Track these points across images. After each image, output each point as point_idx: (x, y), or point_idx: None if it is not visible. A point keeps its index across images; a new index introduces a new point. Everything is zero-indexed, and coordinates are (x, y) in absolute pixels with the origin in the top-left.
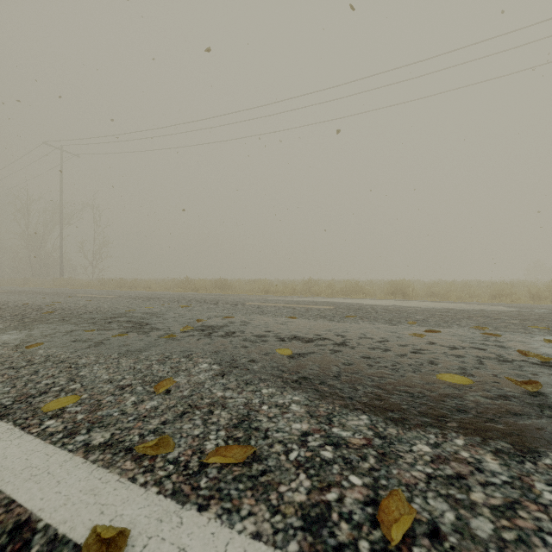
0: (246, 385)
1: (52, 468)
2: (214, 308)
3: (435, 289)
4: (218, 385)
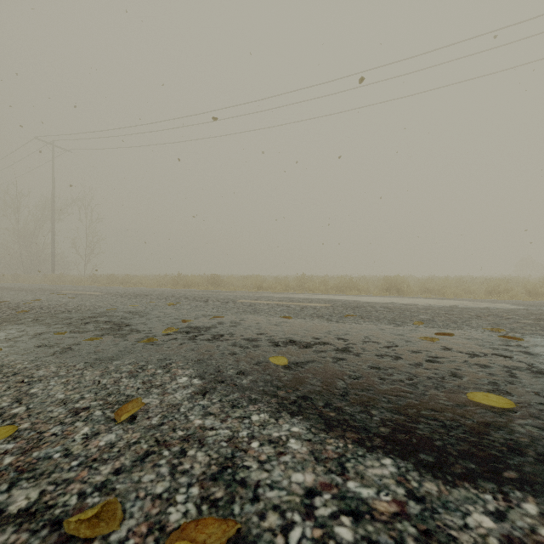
0: (232, 408)
1: None
2: (203, 306)
3: (429, 285)
4: (197, 408)
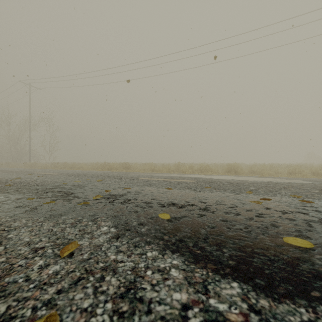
0: (134, 247)
1: None
2: (118, 181)
3: (254, 169)
4: (113, 247)
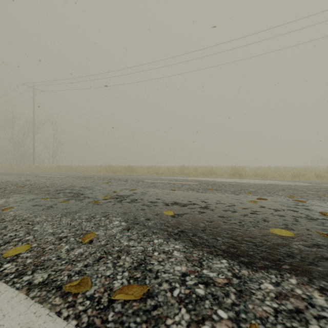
0: (143, 236)
1: (1, 304)
2: (124, 184)
3: (258, 172)
4: (125, 236)
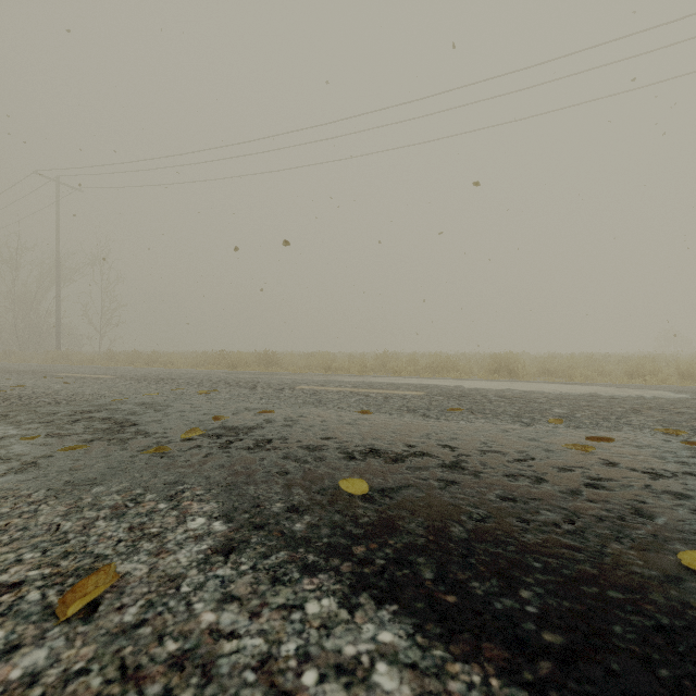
0: (272, 584)
1: None
2: (248, 395)
3: (550, 365)
4: (211, 584)
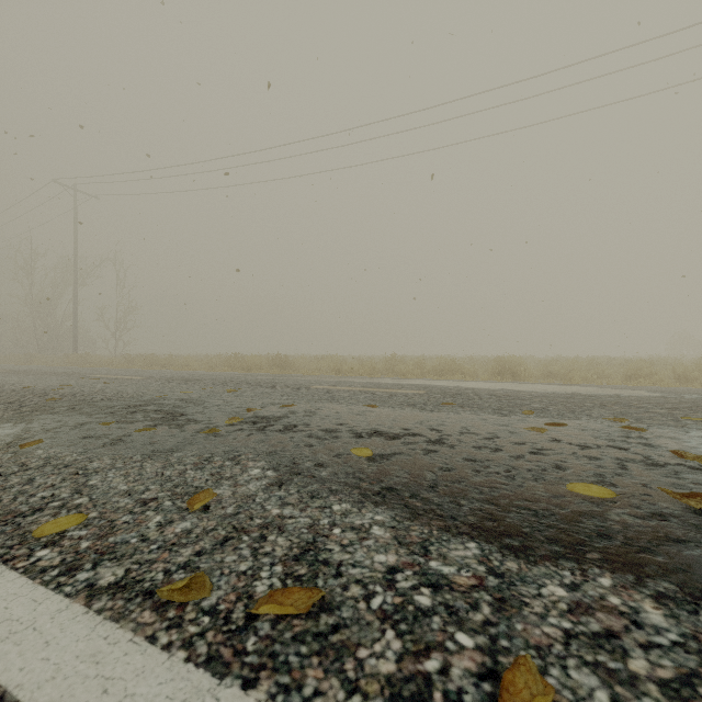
0: (311, 498)
1: (39, 622)
2: (270, 393)
3: (553, 368)
4: (274, 498)
